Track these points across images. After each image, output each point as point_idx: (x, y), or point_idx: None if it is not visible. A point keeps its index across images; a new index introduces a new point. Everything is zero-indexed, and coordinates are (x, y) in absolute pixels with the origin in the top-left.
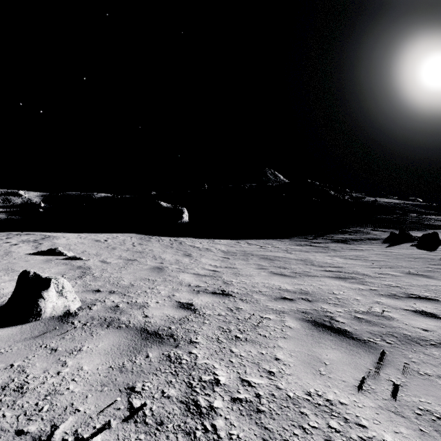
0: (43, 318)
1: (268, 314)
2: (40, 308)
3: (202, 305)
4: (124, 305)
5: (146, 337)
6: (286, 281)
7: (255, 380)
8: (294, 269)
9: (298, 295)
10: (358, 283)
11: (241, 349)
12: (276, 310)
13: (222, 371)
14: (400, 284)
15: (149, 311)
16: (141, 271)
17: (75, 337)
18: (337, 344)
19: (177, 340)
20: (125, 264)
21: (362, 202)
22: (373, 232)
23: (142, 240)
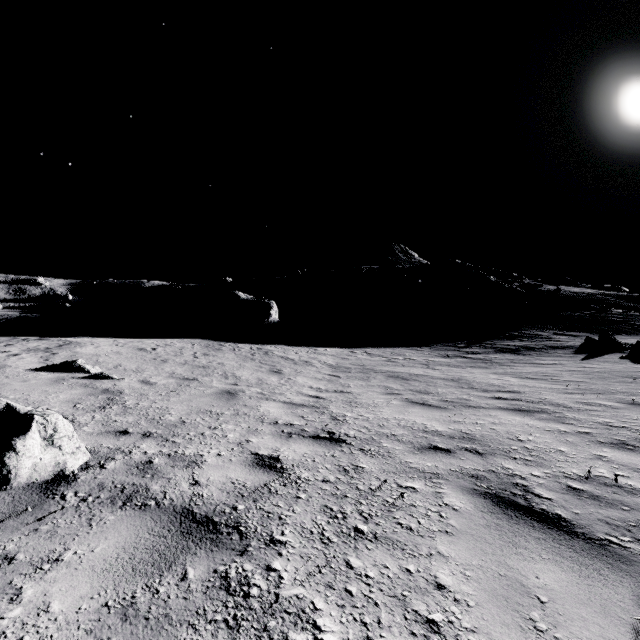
0: (14, 487)
1: (411, 480)
2: (7, 469)
3: (296, 461)
4: (162, 460)
5: (188, 531)
6: (435, 416)
7: None
8: (443, 394)
9: (458, 442)
10: (555, 420)
11: (367, 561)
12: (424, 471)
13: (332, 619)
14: (626, 422)
15: (202, 472)
16: (201, 398)
17: (58, 528)
18: (551, 550)
19: (245, 537)
20: (177, 387)
21: (538, 292)
22: (558, 337)
23: (208, 349)
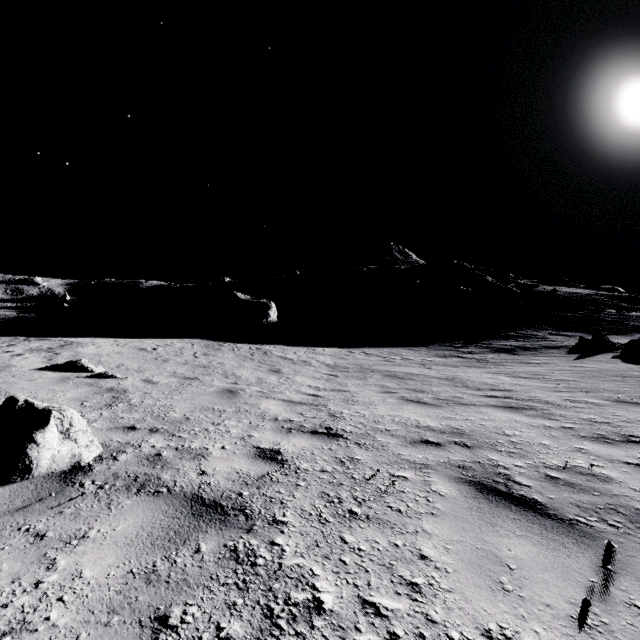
0: (36, 476)
1: (402, 470)
2: (29, 459)
3: (296, 453)
4: (170, 453)
5: (199, 513)
6: (428, 413)
7: (386, 603)
8: (437, 393)
9: (449, 436)
10: (541, 417)
11: (360, 537)
12: (415, 462)
13: (328, 583)
14: (609, 418)
15: (208, 463)
16: (203, 396)
17: (81, 511)
18: (524, 528)
19: (251, 518)
20: (179, 386)
21: (534, 292)
22: (552, 337)
23: (208, 349)
